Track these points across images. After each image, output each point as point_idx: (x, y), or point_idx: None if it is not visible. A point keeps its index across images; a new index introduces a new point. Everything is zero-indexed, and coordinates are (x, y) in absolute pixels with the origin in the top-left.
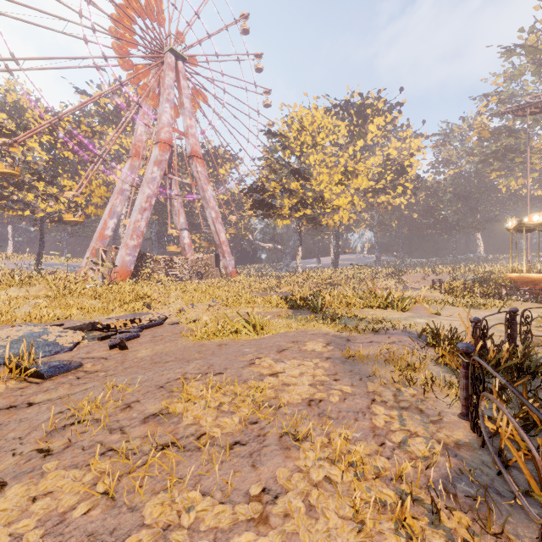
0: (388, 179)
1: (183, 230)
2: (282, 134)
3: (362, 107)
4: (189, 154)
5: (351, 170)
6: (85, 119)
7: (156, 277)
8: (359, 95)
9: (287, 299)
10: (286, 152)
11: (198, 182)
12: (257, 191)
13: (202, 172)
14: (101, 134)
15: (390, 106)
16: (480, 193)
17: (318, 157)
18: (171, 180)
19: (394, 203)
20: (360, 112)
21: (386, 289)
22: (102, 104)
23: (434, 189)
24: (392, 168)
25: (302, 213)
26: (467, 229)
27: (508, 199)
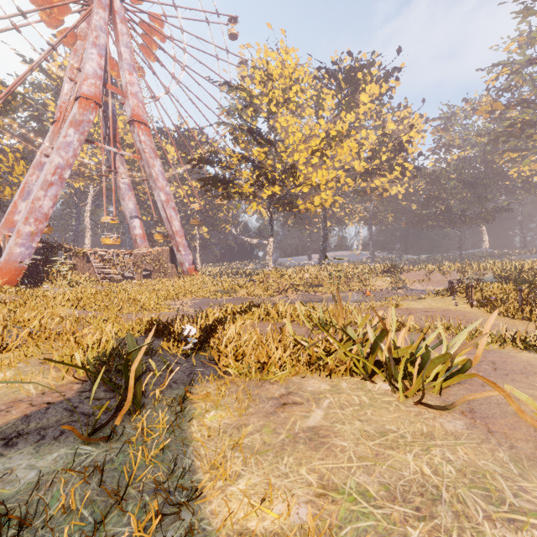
0: (383, 158)
1: (133, 218)
2: (242, 85)
3: (352, 72)
4: (129, 119)
5: (335, 135)
6: (38, 95)
7: (69, 276)
8: (348, 54)
9: (157, 329)
10: (248, 111)
11: (142, 155)
12: (209, 162)
13: (147, 142)
14: (24, 97)
15: (386, 72)
16: (489, 179)
17: (291, 118)
18: (115, 156)
19: (390, 190)
20: (350, 77)
21: (380, 291)
22: (55, 76)
23: (435, 175)
24: (388, 145)
25: (270, 192)
26: (474, 221)
27: (519, 187)
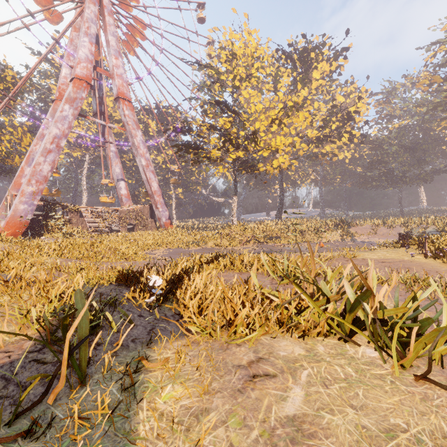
0: (333, 127)
1: (119, 181)
2: (210, 64)
3: (305, 52)
4: (115, 96)
5: (291, 105)
6: (44, 81)
7: (64, 229)
8: (302, 37)
9: (127, 278)
10: (216, 86)
11: (126, 127)
12: (182, 131)
13: (130, 116)
14: (31, 80)
15: (335, 52)
16: (427, 144)
17: (252, 92)
18: (104, 128)
19: (339, 154)
20: (303, 57)
21: (332, 243)
22: (57, 65)
23: (378, 142)
24: (337, 115)
25: (235, 157)
26: (414, 181)
27: None
